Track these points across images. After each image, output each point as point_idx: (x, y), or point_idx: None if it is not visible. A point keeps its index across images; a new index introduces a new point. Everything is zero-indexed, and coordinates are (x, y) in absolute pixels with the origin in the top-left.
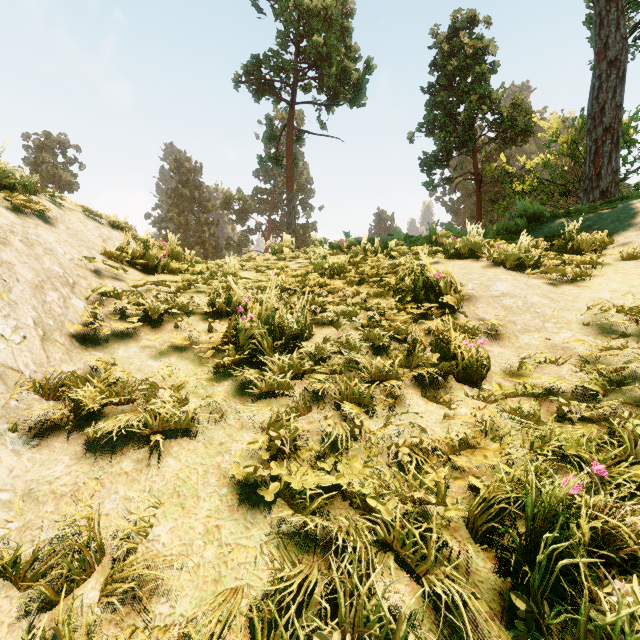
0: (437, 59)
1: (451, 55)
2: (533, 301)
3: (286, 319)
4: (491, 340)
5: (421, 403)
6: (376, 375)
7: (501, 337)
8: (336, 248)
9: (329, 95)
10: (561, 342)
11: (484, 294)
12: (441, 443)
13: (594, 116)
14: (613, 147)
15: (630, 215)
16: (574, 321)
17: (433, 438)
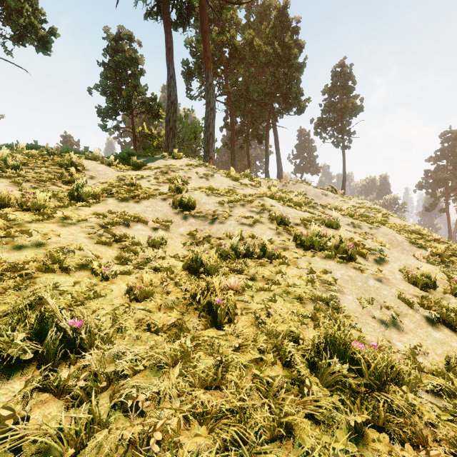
0: (108, 49)
1: (118, 51)
2: (107, 173)
3: (11, 162)
4: (91, 179)
5: (63, 186)
6: (49, 179)
7: (94, 179)
8: (28, 148)
9: (16, 33)
10: (109, 181)
11: (94, 170)
12: (67, 190)
13: (167, 121)
14: (173, 136)
15: (156, 159)
16: (115, 178)
17: (65, 190)
